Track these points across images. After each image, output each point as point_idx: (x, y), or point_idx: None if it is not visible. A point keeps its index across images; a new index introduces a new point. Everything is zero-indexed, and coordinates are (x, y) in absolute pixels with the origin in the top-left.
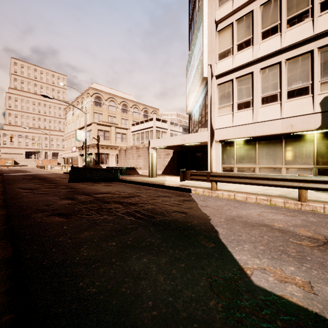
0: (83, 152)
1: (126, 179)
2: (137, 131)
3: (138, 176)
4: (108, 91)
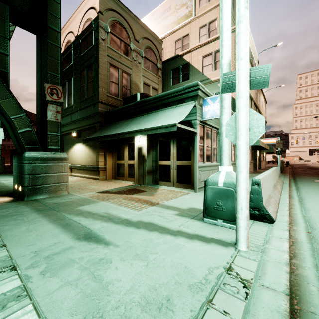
0: None
1: None
2: None
3: None
4: None
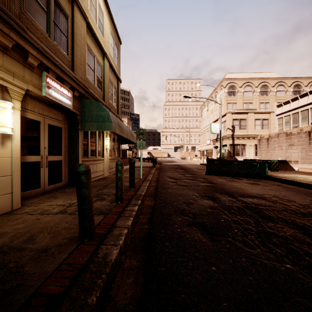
0: (217, 145)
1: (277, 176)
2: (286, 113)
3: (295, 172)
4: (242, 77)
